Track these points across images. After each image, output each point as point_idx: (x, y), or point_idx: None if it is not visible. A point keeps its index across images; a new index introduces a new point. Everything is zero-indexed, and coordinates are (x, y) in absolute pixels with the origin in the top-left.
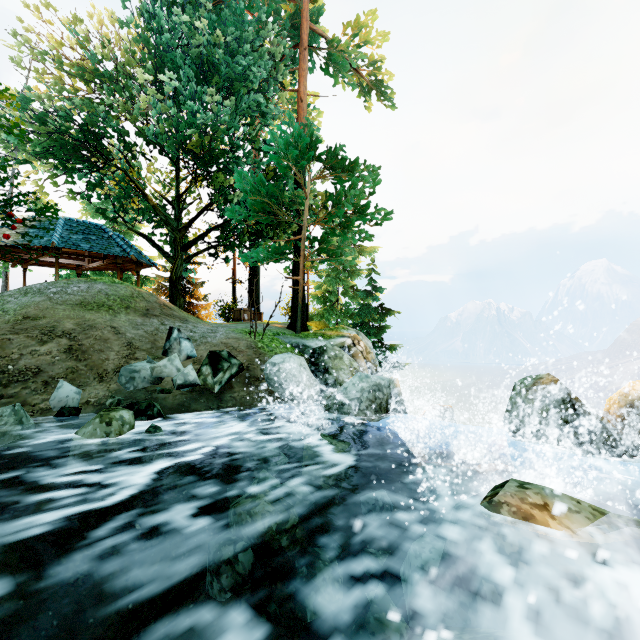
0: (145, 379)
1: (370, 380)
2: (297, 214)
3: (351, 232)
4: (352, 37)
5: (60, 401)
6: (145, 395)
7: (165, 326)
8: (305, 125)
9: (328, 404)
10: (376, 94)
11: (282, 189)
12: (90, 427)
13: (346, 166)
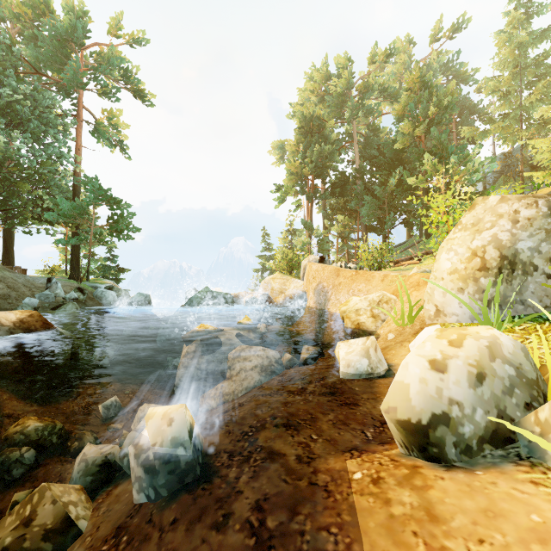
0: (52, 298)
1: (144, 294)
2: (84, 218)
3: (122, 235)
4: (108, 118)
5: (33, 304)
6: (56, 303)
7: (26, 277)
8: (95, 178)
9: (130, 303)
10: (119, 149)
11: (84, 209)
12: (71, 306)
13: (116, 202)
